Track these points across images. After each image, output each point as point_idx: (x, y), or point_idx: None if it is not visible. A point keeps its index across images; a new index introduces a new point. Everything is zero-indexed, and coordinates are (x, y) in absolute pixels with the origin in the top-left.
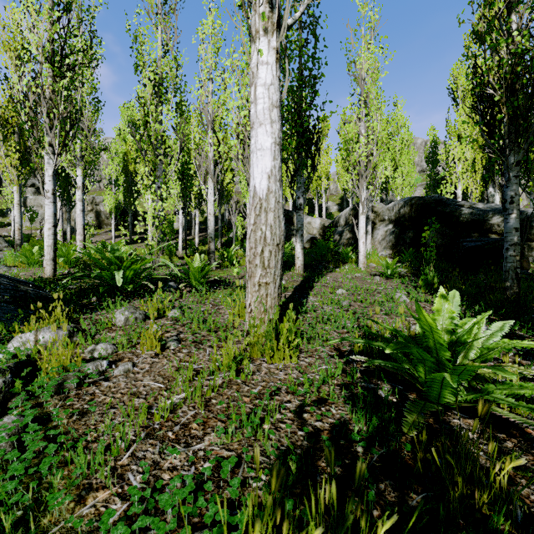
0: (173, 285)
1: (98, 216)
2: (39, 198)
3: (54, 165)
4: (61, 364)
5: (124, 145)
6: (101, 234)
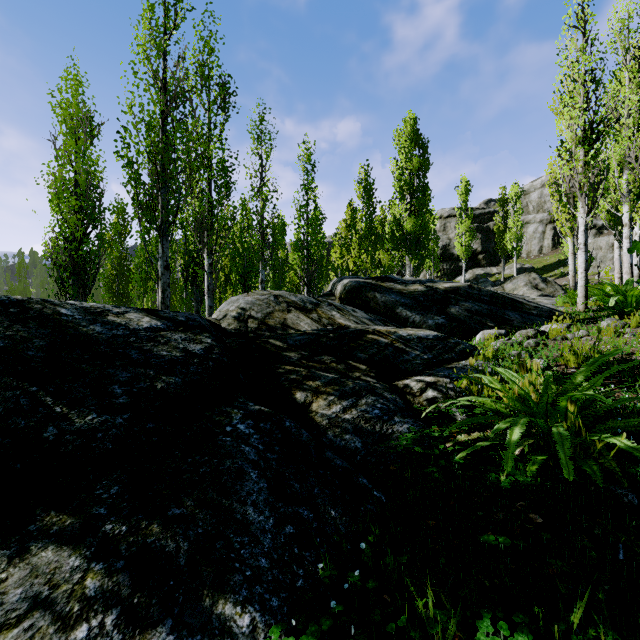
0: None
1: None
2: (598, 241)
3: (584, 222)
4: (557, 333)
5: None
6: None
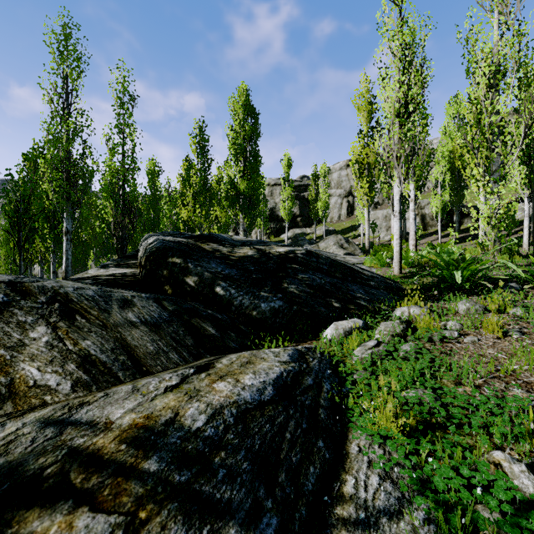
0: (514, 286)
1: (422, 219)
2: (377, 213)
3: (400, 191)
4: (427, 327)
5: (449, 142)
6: (426, 235)
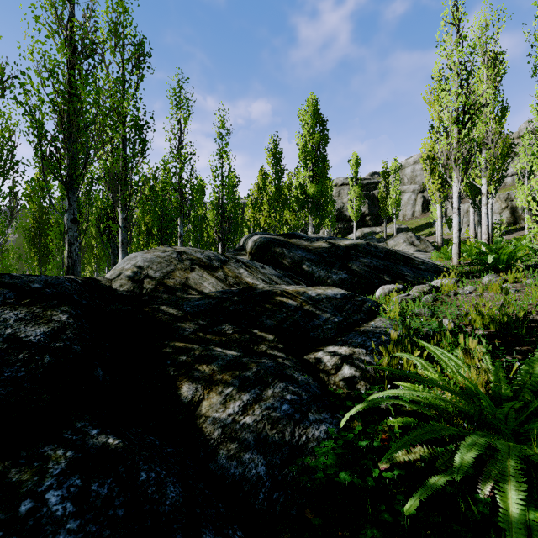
0: None
1: (512, 212)
2: None
3: (458, 190)
4: (449, 289)
5: None
6: (516, 230)
